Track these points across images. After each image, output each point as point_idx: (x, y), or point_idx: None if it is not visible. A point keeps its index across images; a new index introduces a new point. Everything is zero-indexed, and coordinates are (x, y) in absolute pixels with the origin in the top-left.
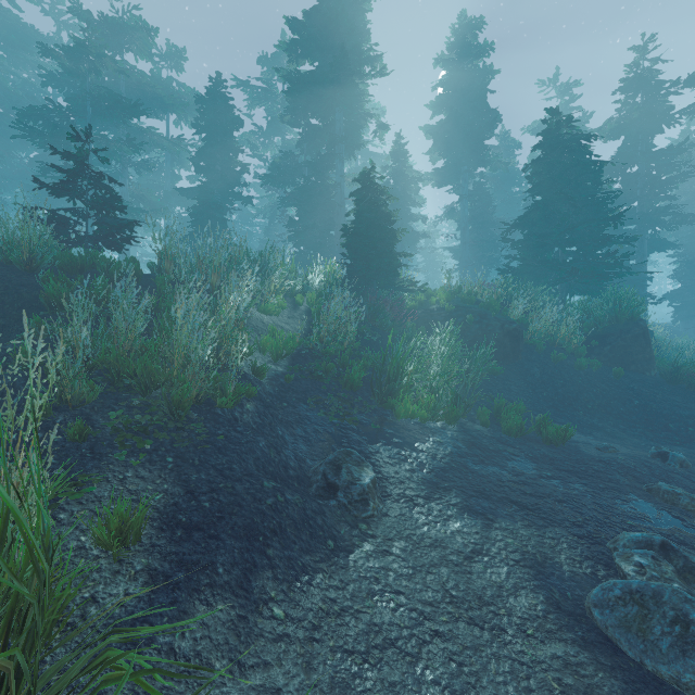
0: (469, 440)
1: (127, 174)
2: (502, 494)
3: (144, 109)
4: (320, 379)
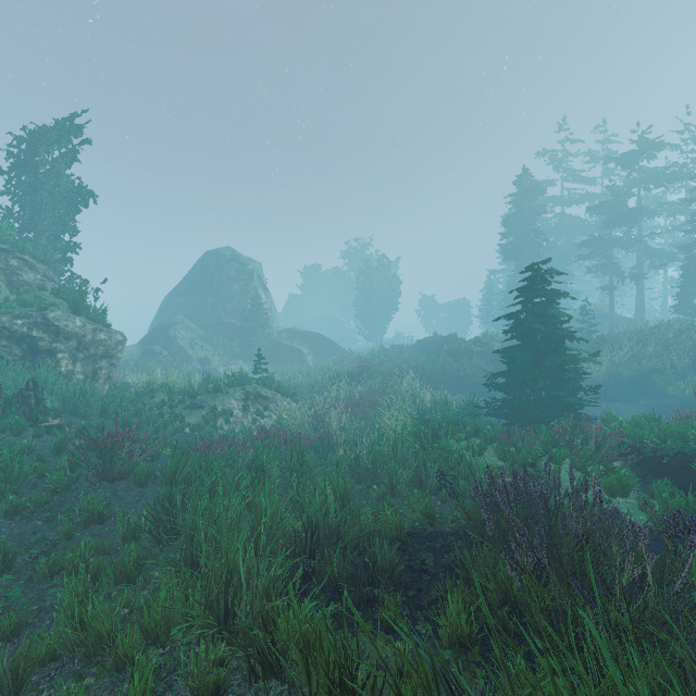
0: (692, 404)
1: (641, 243)
2: (666, 410)
3: (644, 212)
4: (650, 380)
